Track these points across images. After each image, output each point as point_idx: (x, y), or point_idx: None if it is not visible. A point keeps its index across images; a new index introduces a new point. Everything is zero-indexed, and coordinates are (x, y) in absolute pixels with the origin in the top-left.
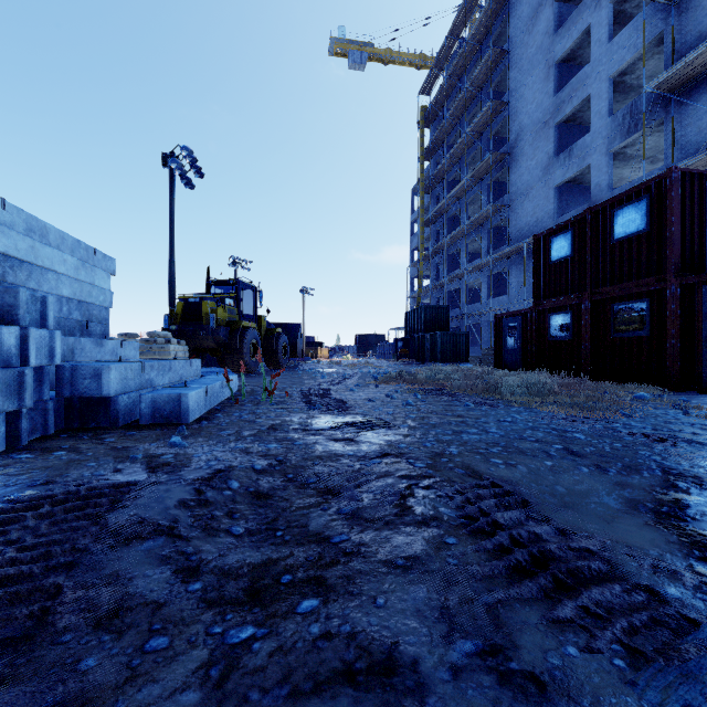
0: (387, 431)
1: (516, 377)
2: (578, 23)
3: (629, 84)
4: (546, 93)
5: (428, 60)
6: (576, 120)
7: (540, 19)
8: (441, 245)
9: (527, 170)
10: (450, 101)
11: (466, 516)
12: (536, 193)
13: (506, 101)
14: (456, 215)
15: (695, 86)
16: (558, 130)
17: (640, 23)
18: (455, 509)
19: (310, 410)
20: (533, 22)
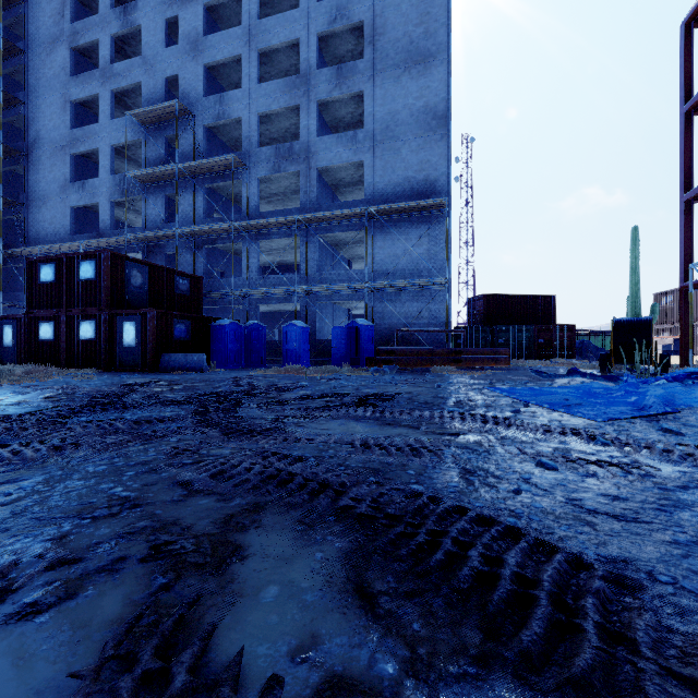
0: None
1: None
2: (90, 85)
3: (129, 155)
4: (63, 121)
5: None
6: (92, 159)
7: (58, 51)
8: None
9: (45, 180)
10: None
11: None
12: (54, 205)
13: (23, 99)
14: None
15: (157, 187)
16: (75, 160)
17: (130, 123)
18: None
19: None
20: (51, 47)
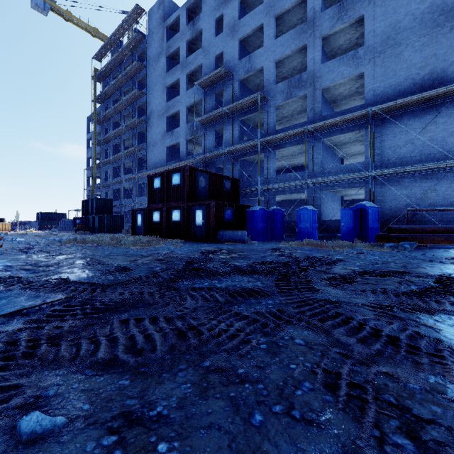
0: (68, 255)
1: (135, 238)
2: (175, 74)
3: (195, 111)
4: (163, 99)
5: (100, 34)
6: (176, 117)
7: (161, 60)
8: (108, 160)
9: (155, 133)
10: (114, 73)
11: (87, 263)
12: (159, 147)
13: (145, 92)
14: (119, 144)
15: (210, 126)
16: (168, 119)
17: (196, 90)
18: (85, 262)
19: (28, 253)
20: (157, 59)
